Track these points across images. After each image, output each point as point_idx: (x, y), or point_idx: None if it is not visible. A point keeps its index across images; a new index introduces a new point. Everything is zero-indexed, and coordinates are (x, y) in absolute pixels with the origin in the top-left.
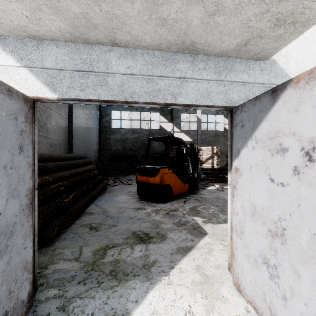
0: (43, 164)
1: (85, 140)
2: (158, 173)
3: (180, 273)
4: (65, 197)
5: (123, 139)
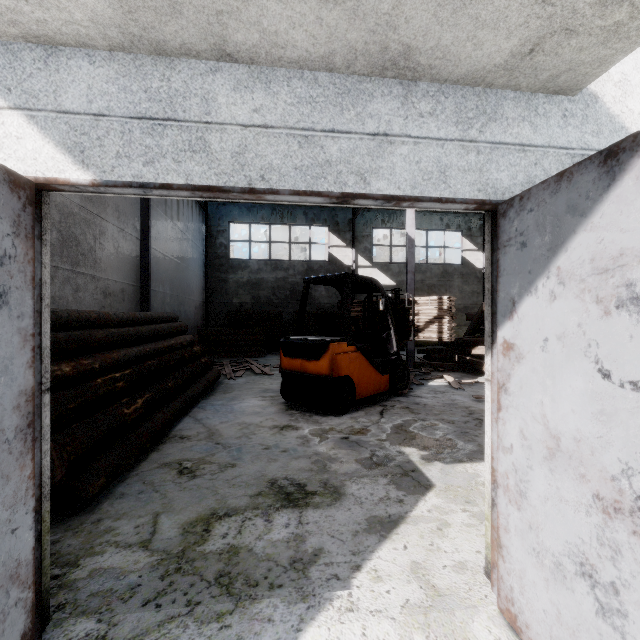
0: (82, 332)
1: (176, 284)
2: (325, 352)
3: (375, 581)
4: (127, 403)
5: (253, 283)
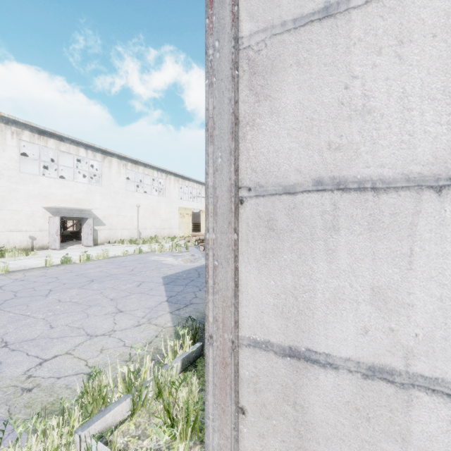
0: None
1: None
2: None
3: (73, 246)
4: None
5: None
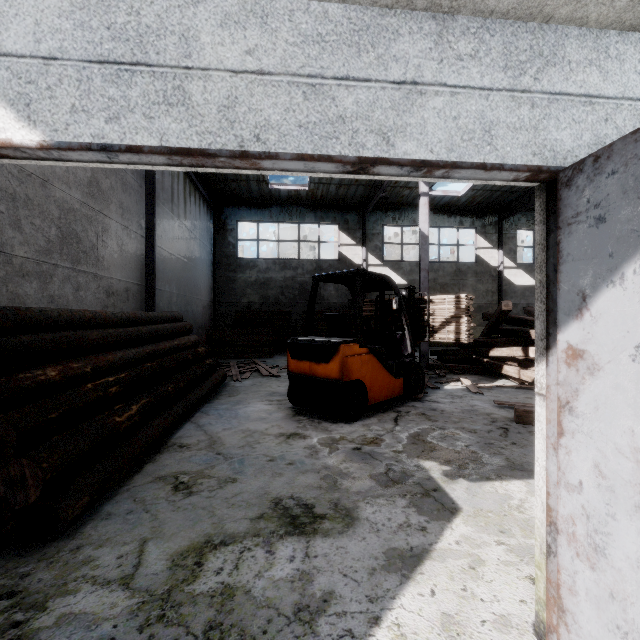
0: (73, 333)
1: (183, 283)
2: (335, 354)
3: None
4: (119, 410)
5: (262, 282)
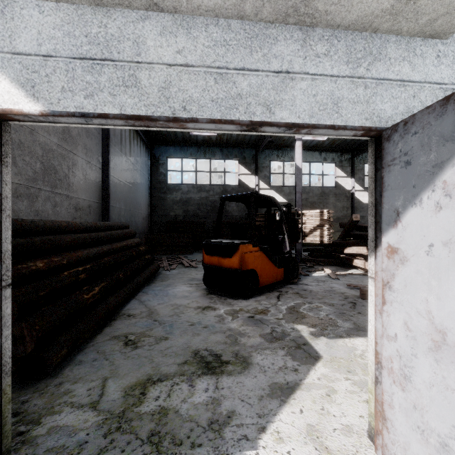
0: (54, 237)
1: (129, 201)
2: (236, 252)
3: (278, 442)
4: (86, 290)
5: (184, 201)
